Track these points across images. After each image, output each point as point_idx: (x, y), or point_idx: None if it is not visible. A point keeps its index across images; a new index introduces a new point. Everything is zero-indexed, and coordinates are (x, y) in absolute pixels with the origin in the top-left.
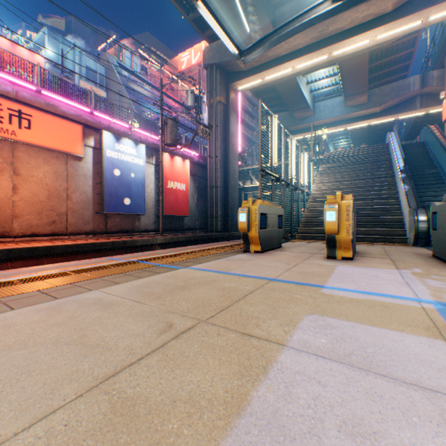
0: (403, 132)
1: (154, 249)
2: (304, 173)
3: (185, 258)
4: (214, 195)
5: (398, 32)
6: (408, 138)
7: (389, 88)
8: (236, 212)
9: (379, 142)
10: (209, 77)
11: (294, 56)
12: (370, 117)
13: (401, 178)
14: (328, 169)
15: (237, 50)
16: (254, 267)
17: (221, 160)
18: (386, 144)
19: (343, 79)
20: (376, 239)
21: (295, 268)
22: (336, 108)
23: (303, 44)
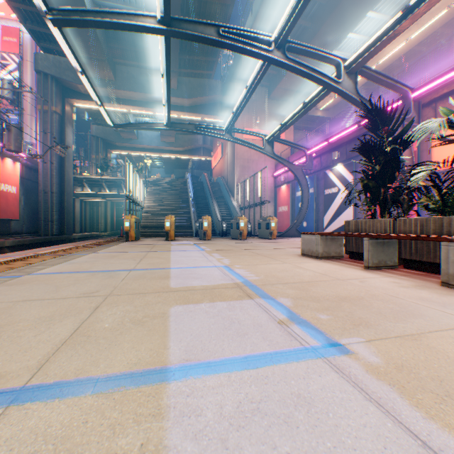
0: (196, 163)
1: (5, 252)
2: (141, 194)
3: (104, 244)
4: (50, 200)
5: (192, 118)
6: (199, 168)
7: (188, 138)
8: (72, 216)
9: (182, 167)
10: (43, 83)
11: (130, 104)
12: (177, 153)
13: (192, 203)
14: (154, 191)
15: (112, 123)
16: (144, 243)
17: (58, 167)
18: (186, 179)
19: None
20: (182, 235)
21: (159, 243)
22: (155, 139)
23: (137, 99)
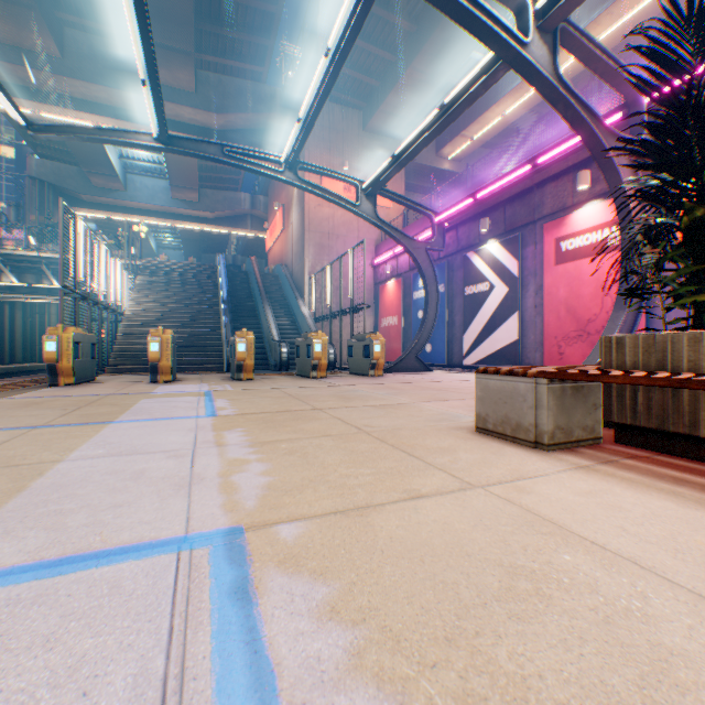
0: (242, 245)
1: None
2: (118, 287)
3: None
4: None
5: None
6: (247, 254)
7: (223, 195)
8: None
9: (217, 250)
10: None
11: (99, 111)
12: (204, 221)
13: (224, 309)
14: (151, 284)
15: (24, 119)
16: (85, 392)
17: None
18: (217, 266)
19: (170, 166)
20: (201, 368)
21: (126, 389)
22: (161, 194)
23: (114, 104)
